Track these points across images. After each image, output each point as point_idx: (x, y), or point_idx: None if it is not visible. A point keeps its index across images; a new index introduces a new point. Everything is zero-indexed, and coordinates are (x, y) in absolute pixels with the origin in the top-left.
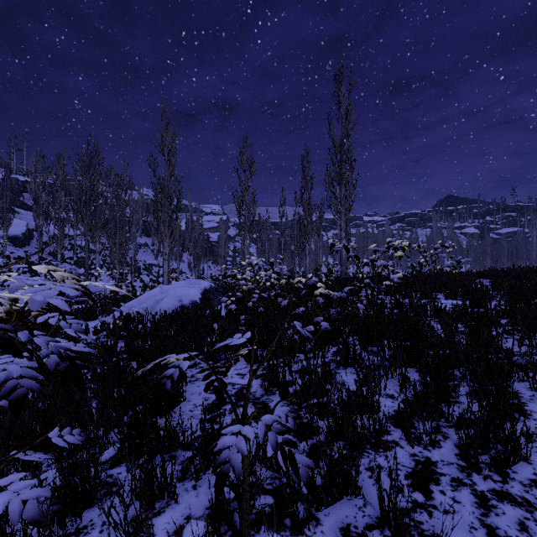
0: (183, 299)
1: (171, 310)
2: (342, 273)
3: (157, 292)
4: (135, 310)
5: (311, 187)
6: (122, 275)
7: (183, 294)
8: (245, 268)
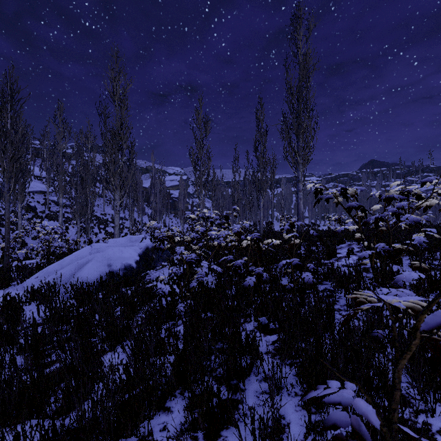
0: (113, 264)
1: (94, 280)
2: (300, 227)
3: (85, 252)
4: (48, 278)
5: (265, 140)
6: (68, 229)
7: (114, 256)
8: (195, 223)
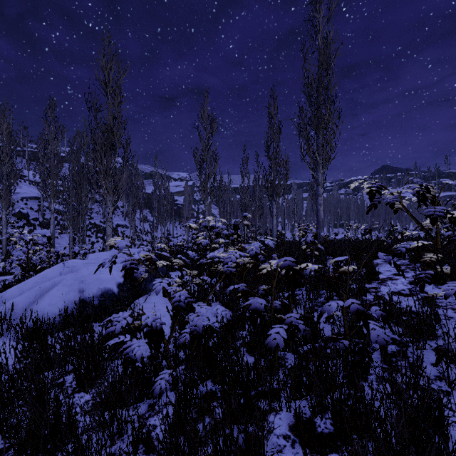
0: (86, 289)
1: (57, 312)
2: (320, 237)
3: (54, 272)
4: None
5: (279, 138)
6: (50, 240)
7: (89, 278)
8: (197, 234)
